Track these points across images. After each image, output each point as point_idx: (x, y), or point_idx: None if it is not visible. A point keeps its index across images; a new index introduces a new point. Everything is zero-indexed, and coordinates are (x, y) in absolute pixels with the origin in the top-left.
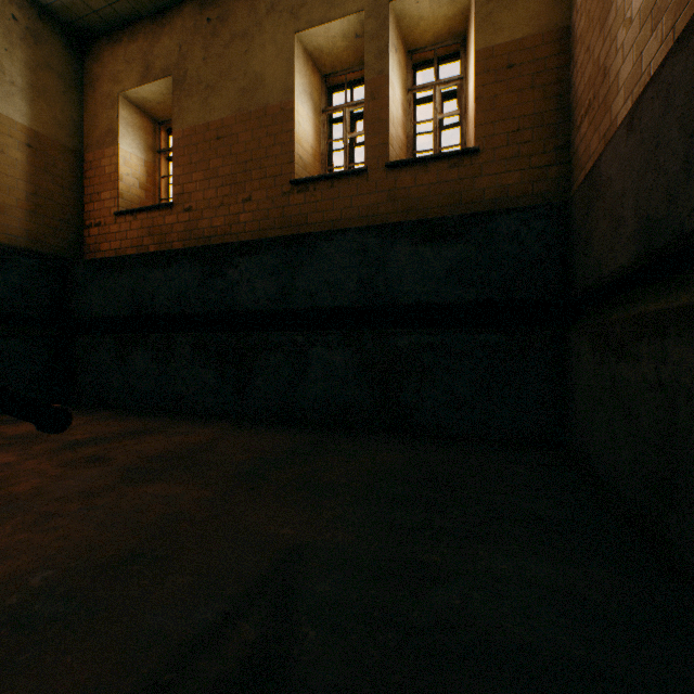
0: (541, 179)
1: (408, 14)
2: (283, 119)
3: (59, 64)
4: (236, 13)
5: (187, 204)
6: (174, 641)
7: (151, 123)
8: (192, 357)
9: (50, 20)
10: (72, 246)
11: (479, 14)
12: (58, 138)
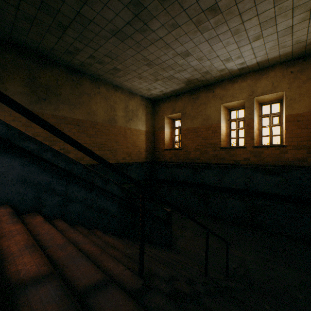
0: (310, 157)
1: (260, 98)
2: (217, 129)
3: (150, 110)
4: (202, 97)
5: (186, 149)
6: (231, 268)
7: (171, 120)
8: (190, 195)
9: (149, 100)
10: (152, 158)
11: (286, 104)
12: (150, 130)
